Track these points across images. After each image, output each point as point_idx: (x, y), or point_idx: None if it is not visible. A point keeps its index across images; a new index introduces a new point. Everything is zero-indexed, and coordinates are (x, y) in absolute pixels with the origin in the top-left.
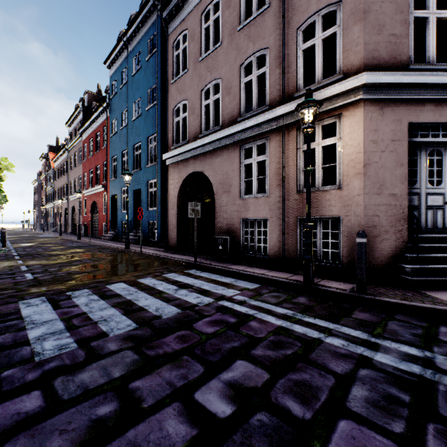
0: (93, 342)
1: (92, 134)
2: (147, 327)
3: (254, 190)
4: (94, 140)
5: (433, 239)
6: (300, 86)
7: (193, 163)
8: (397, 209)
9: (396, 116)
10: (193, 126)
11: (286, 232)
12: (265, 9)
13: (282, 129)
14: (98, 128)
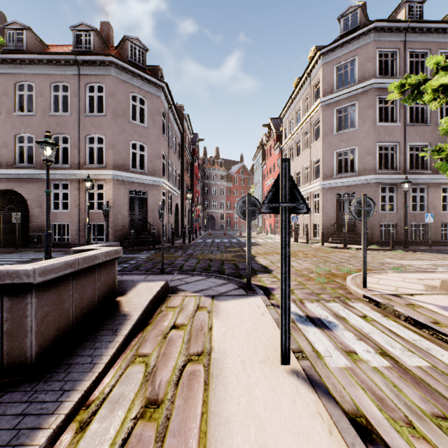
0: (5, 264)
1: None
2: (22, 261)
3: (61, 207)
4: None
5: (140, 231)
6: (88, 163)
7: (7, 183)
8: (126, 220)
9: (125, 187)
10: (6, 157)
11: (80, 230)
12: (68, 115)
13: (78, 180)
14: None
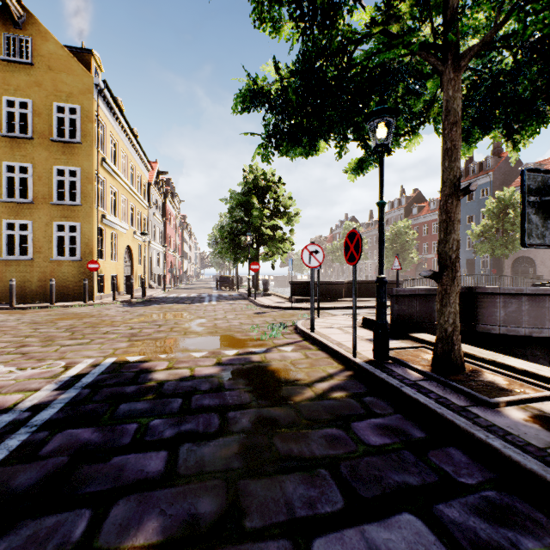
0: None
1: (418, 225)
2: None
3: None
4: (420, 228)
5: None
6: None
7: (522, 252)
8: None
9: None
10: None
11: None
12: None
13: None
14: (425, 222)
